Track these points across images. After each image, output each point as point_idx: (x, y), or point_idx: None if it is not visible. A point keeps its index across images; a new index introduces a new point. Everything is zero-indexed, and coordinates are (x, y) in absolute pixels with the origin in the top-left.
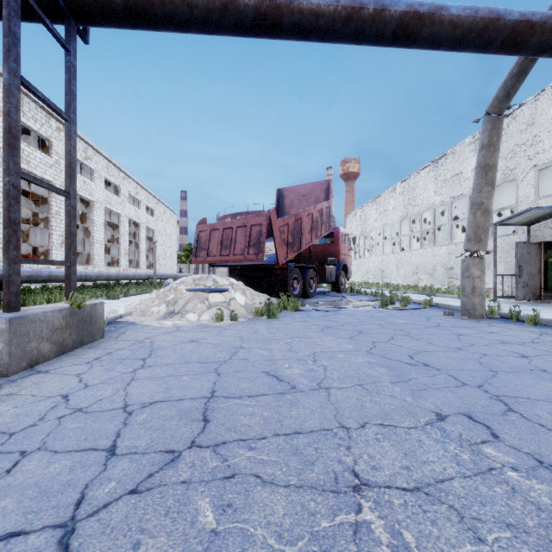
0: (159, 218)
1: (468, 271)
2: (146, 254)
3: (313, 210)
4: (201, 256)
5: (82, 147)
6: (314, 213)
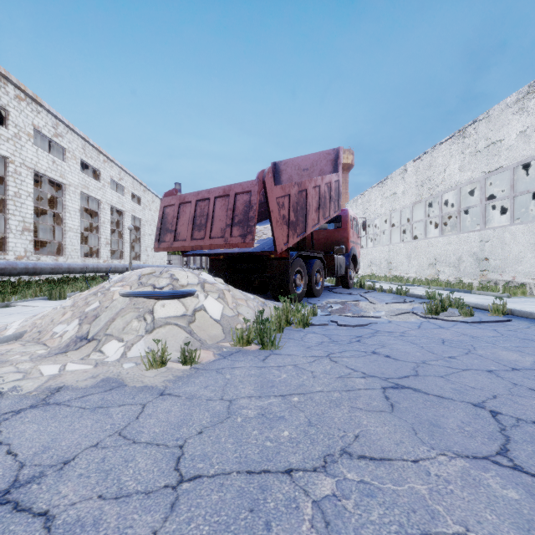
0: (147, 207)
1: None
2: (132, 244)
3: (320, 181)
4: (166, 241)
5: (51, 121)
6: (321, 186)
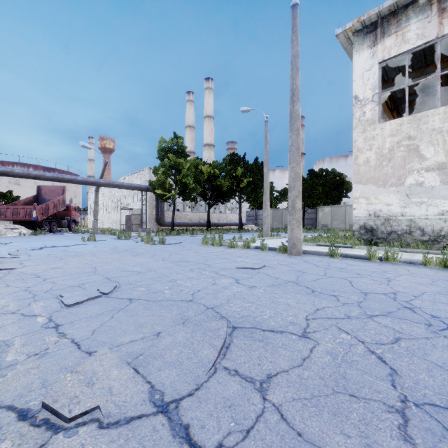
0: None
1: (94, 223)
2: None
3: (55, 200)
4: (2, 217)
5: None
6: (55, 201)
